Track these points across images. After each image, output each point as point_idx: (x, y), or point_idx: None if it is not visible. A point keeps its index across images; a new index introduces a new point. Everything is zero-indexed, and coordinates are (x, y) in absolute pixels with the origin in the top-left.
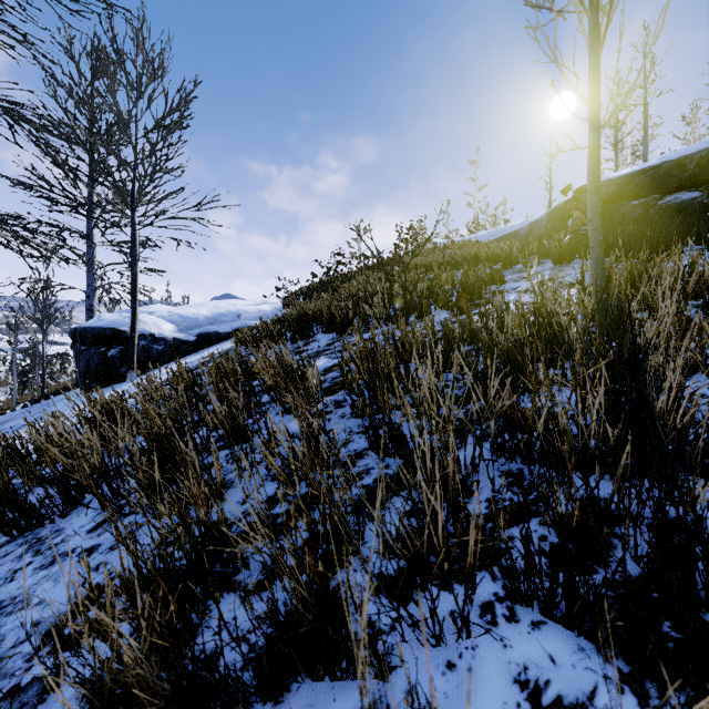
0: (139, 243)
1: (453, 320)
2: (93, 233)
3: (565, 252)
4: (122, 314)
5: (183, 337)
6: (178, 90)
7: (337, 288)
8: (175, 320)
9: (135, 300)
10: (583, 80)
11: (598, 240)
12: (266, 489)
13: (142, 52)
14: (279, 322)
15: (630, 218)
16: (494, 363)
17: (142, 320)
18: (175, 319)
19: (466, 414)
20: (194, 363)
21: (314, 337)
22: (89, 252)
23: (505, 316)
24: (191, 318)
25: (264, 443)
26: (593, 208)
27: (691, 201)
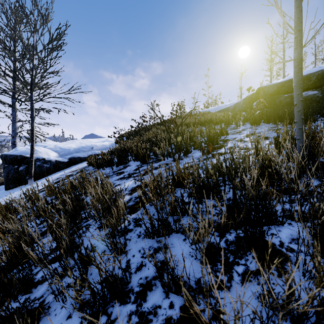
0: (34, 110)
1: (204, 157)
2: (15, 104)
3: (257, 119)
4: (28, 147)
5: (61, 160)
6: (56, 29)
7: (142, 134)
8: (57, 150)
9: (33, 141)
10: (291, 17)
11: (301, 118)
12: (71, 322)
13: (37, 8)
14: (112, 152)
15: (284, 103)
16: (295, 269)
17: (38, 151)
18: (57, 150)
19: (227, 244)
20: (64, 176)
21: (128, 163)
22: (13, 113)
23: (252, 171)
24: (66, 149)
25: (73, 278)
26: (297, 98)
27: (313, 95)
